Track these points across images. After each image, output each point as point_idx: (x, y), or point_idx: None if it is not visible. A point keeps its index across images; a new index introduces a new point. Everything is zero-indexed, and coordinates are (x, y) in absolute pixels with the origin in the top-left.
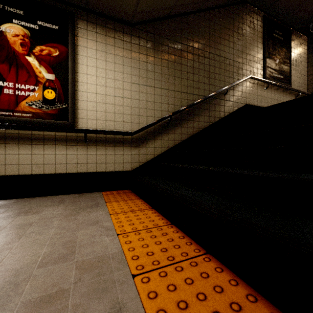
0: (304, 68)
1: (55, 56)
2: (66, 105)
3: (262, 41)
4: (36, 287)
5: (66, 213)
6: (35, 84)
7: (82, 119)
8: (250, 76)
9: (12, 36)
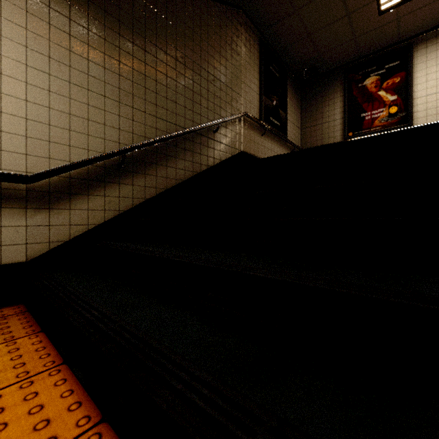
0: (298, 119)
1: None
2: None
3: (259, 72)
4: None
5: None
6: None
7: None
8: (246, 113)
9: None
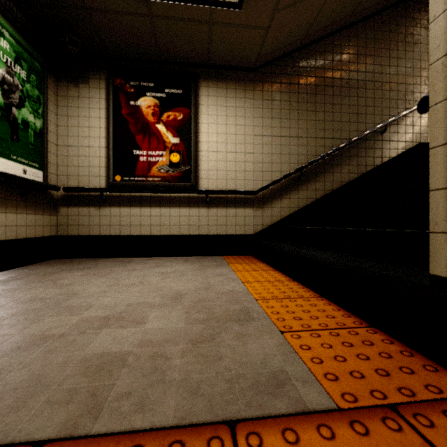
0: None
1: (179, 120)
2: (189, 167)
3: None
4: (193, 297)
5: (195, 268)
6: (163, 150)
7: (204, 179)
8: None
9: (145, 109)
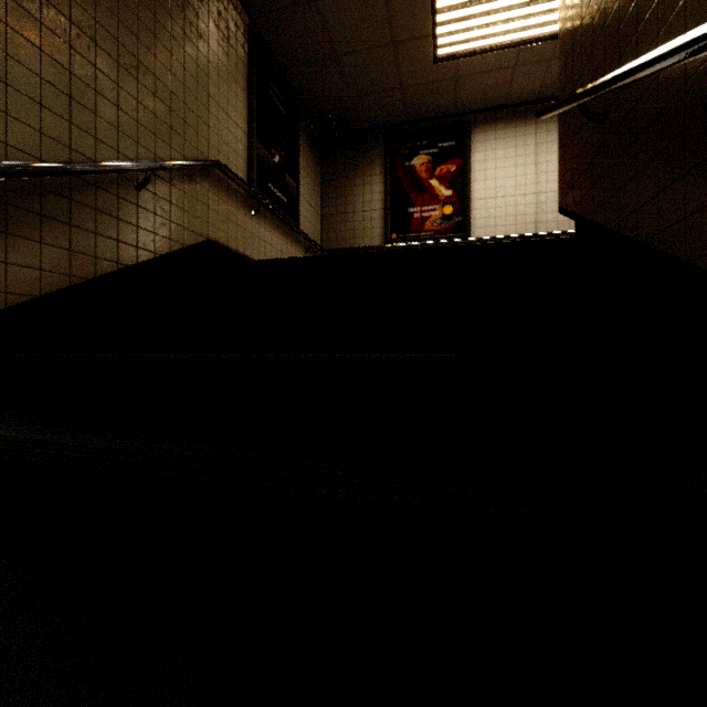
0: (317, 198)
1: None
2: None
3: (248, 91)
4: None
5: None
6: None
7: None
8: (219, 163)
9: None
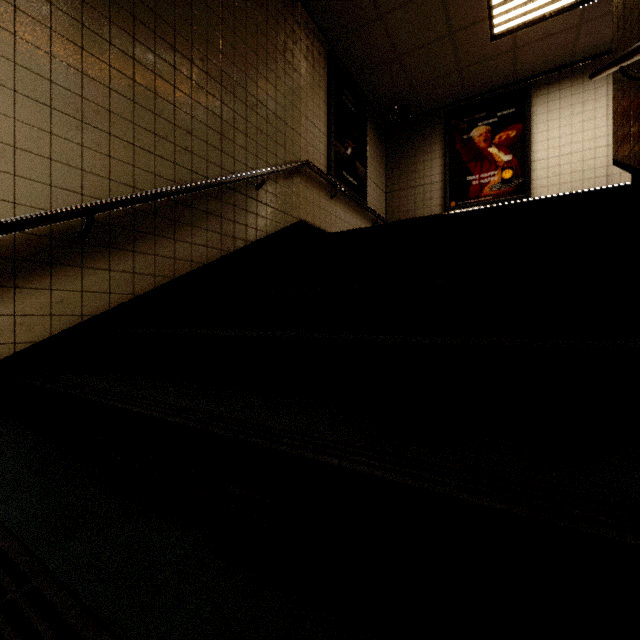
0: (382, 178)
1: None
2: None
3: (328, 102)
4: None
5: None
6: None
7: None
8: (308, 162)
9: None
